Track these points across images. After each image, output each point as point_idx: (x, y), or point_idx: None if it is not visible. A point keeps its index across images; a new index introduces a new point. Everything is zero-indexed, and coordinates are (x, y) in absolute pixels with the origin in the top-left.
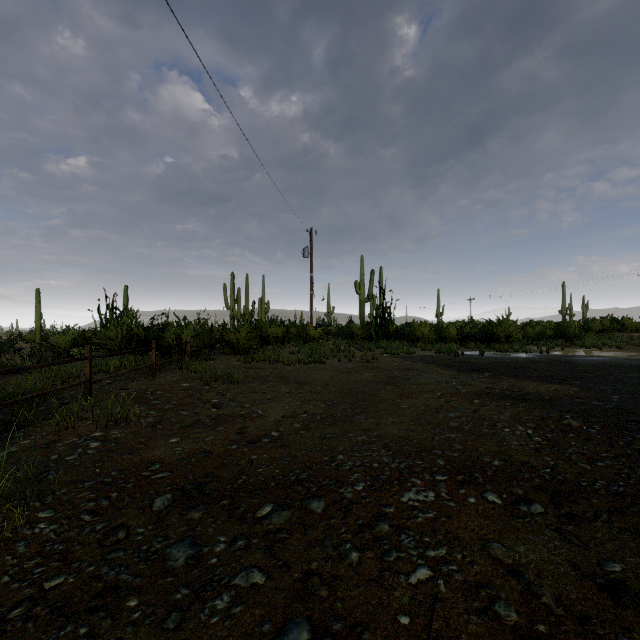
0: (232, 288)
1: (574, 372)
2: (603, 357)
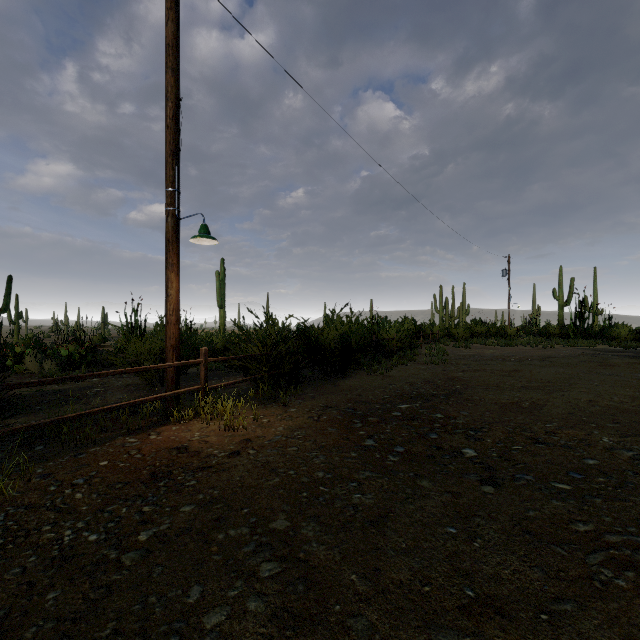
0: (441, 297)
1: None
2: None
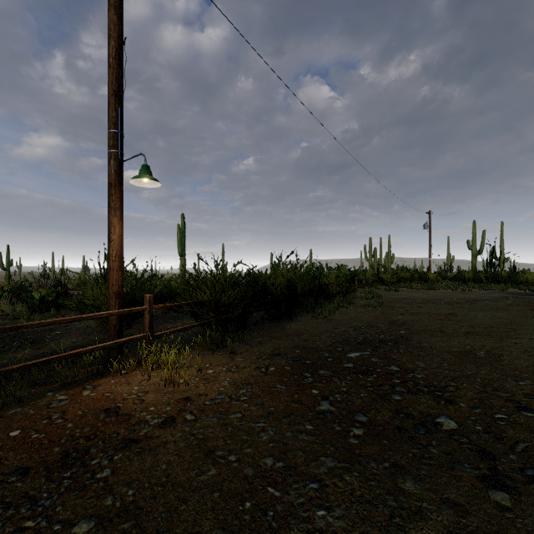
0: (370, 247)
1: None
2: None
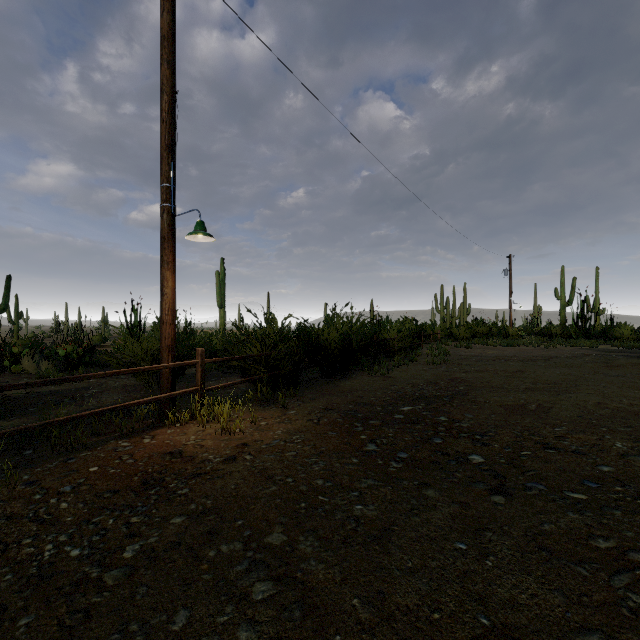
0: (441, 297)
1: None
2: None
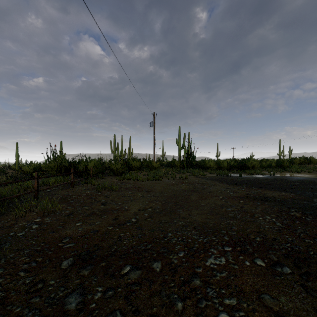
0: (114, 142)
1: (289, 185)
2: (302, 177)
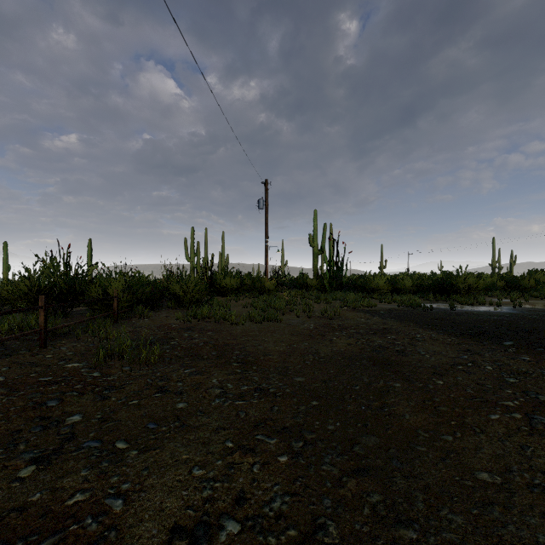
0: (192, 242)
1: None
2: None
